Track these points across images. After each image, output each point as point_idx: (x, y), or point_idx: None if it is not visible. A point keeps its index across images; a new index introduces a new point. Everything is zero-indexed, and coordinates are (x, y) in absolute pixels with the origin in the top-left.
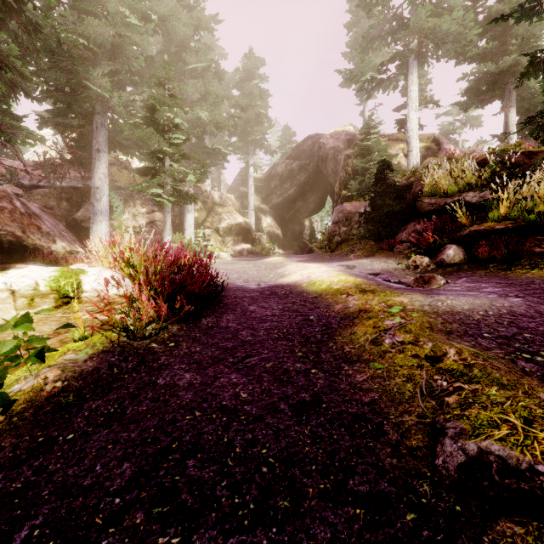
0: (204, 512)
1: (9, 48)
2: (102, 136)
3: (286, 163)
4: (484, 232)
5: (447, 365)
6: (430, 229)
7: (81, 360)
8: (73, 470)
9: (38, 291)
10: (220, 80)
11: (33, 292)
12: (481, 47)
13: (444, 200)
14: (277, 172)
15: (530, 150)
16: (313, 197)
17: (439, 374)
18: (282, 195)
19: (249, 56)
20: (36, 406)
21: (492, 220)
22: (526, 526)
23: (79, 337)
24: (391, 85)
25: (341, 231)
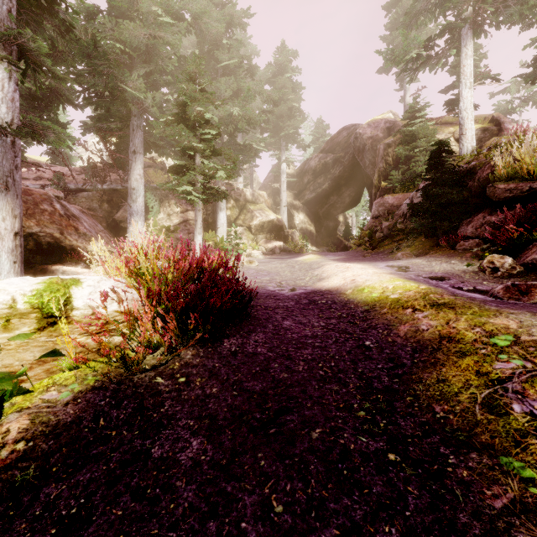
0: None
1: (38, 45)
2: (138, 138)
3: (320, 157)
4: None
5: None
6: (511, 221)
7: (61, 404)
8: None
9: (15, 309)
10: (252, 76)
11: (9, 311)
12: None
13: (528, 183)
14: (310, 166)
15: None
16: (348, 191)
17: None
18: (315, 190)
19: (281, 50)
20: None
21: None
22: None
23: (68, 366)
24: (440, 61)
25: (383, 226)
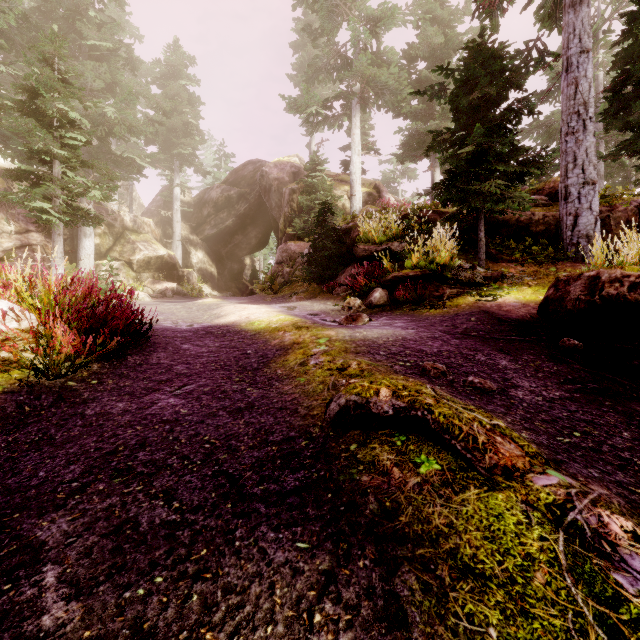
0: (160, 473)
1: None
2: None
3: (223, 188)
4: (402, 278)
5: (349, 371)
6: (363, 274)
7: None
8: (12, 480)
9: None
10: (134, 70)
11: None
12: (413, 106)
13: (375, 247)
14: (211, 197)
15: (442, 210)
16: (255, 232)
17: (342, 377)
18: (218, 225)
19: (174, 48)
20: None
21: (408, 268)
22: (361, 430)
23: None
24: (336, 124)
25: (284, 272)
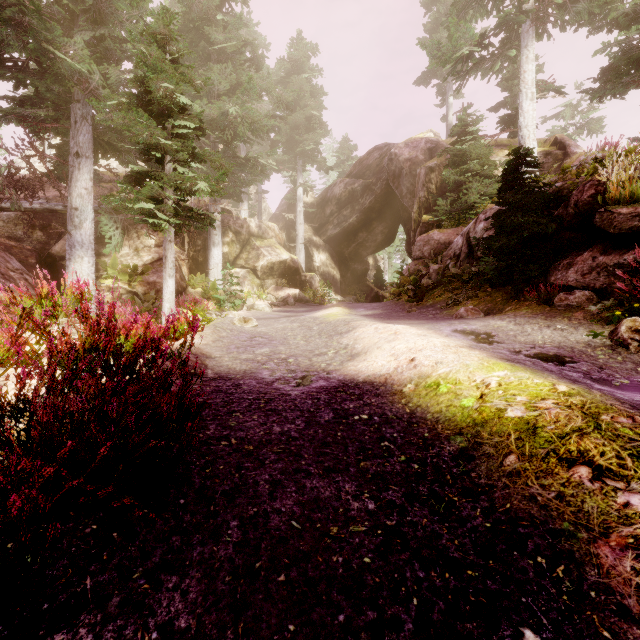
0: None
1: None
2: (83, 134)
3: (346, 182)
4: None
5: None
6: None
7: None
8: None
9: None
10: (258, 69)
11: None
12: (632, 2)
13: None
14: (334, 194)
15: None
16: (380, 227)
17: None
18: (340, 224)
19: (297, 42)
20: None
21: None
22: None
23: None
24: (496, 64)
25: (431, 270)
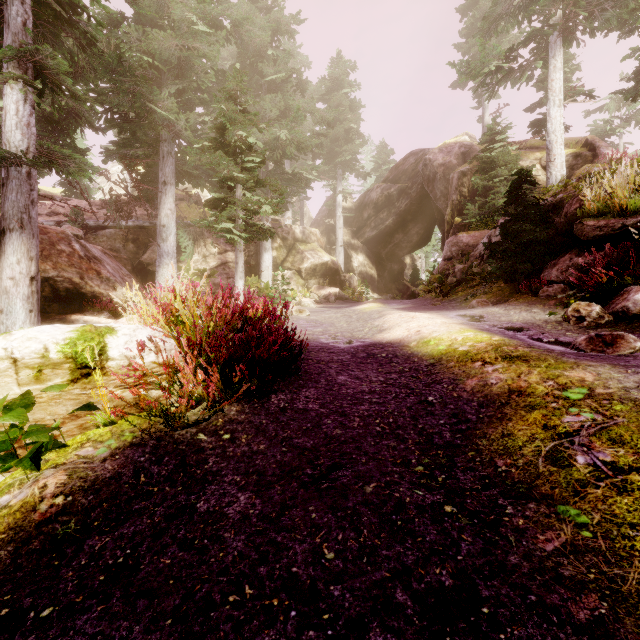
0: None
1: (58, 63)
2: (169, 166)
3: (383, 188)
4: None
5: None
6: (601, 264)
7: (98, 460)
8: None
9: (48, 359)
10: (302, 92)
11: (41, 361)
12: None
13: (621, 220)
14: (371, 199)
15: None
16: (416, 228)
17: None
18: (377, 226)
19: (337, 61)
20: (20, 539)
21: None
22: None
23: (103, 421)
24: (524, 75)
25: (456, 269)
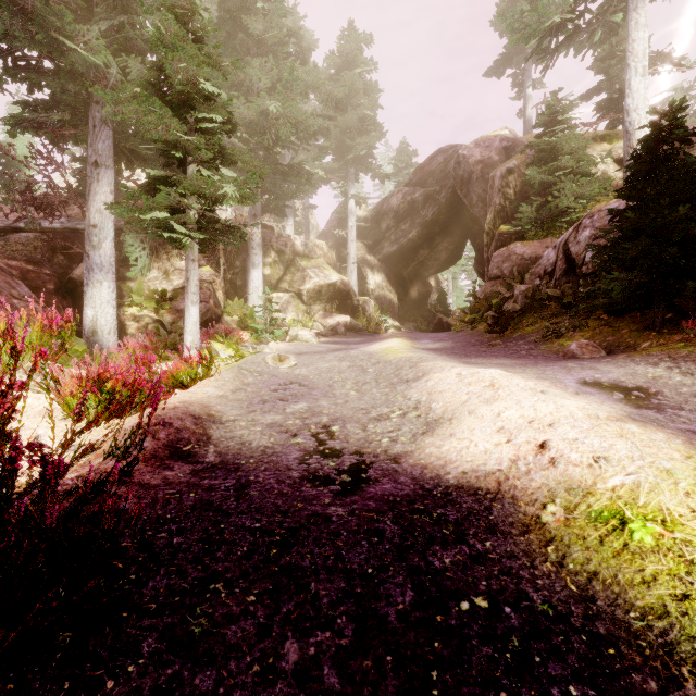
0: None
1: None
2: (103, 140)
3: (405, 192)
4: None
5: None
6: None
7: None
8: None
9: None
10: (304, 64)
11: None
12: None
13: None
14: (390, 206)
15: None
16: (445, 243)
17: None
18: (398, 240)
19: (348, 33)
20: None
21: None
22: None
23: None
24: (596, 34)
25: (516, 292)
